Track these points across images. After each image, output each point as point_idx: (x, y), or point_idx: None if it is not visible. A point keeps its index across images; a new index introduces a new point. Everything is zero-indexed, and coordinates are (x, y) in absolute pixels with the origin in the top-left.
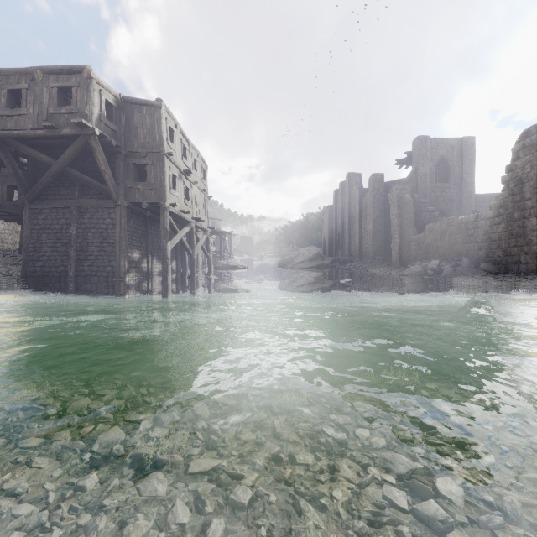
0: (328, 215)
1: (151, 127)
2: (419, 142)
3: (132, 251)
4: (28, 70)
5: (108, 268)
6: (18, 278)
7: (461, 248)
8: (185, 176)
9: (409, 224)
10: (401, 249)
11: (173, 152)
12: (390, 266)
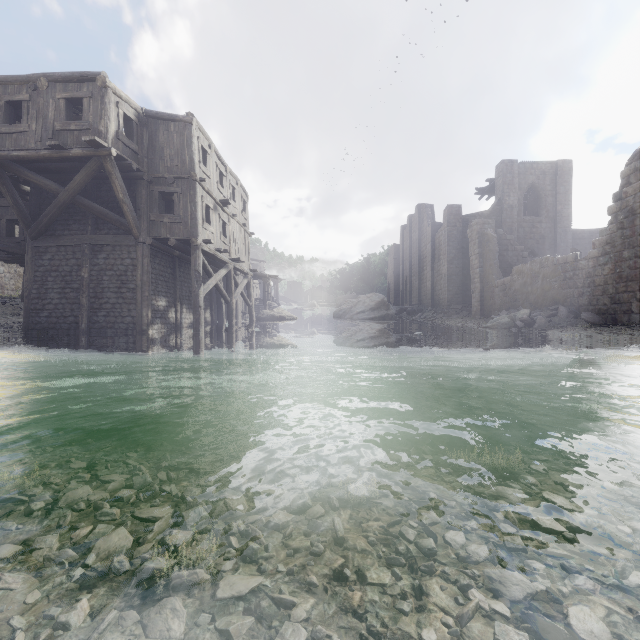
0: (393, 255)
1: (180, 148)
2: (503, 167)
3: (156, 298)
4: (29, 77)
5: (128, 319)
6: (18, 331)
7: (558, 295)
8: (222, 208)
9: (493, 266)
10: (483, 296)
11: (206, 178)
12: (469, 317)
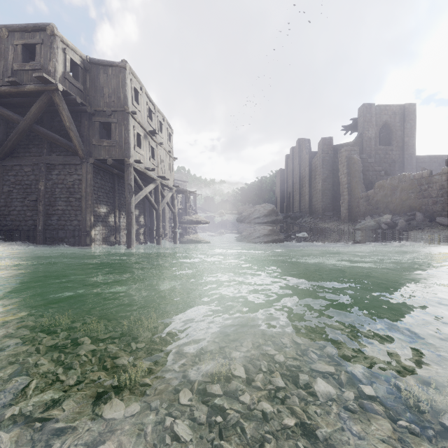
0: (280, 177)
1: (116, 87)
2: (364, 109)
3: (98, 206)
4: None
5: (75, 222)
6: None
7: (414, 203)
8: (151, 137)
9: (358, 182)
10: (350, 205)
11: (138, 112)
12: (339, 221)
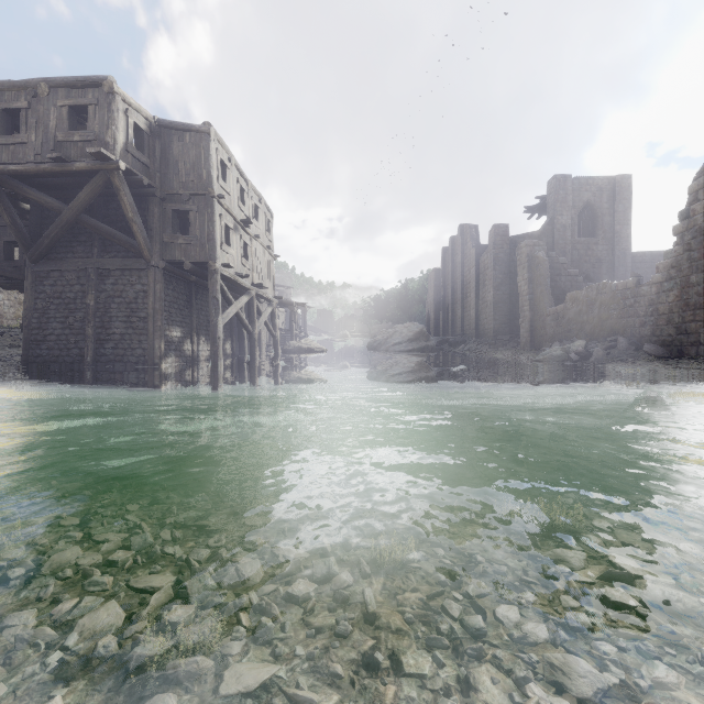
0: (433, 281)
1: (196, 161)
2: (556, 182)
3: (170, 328)
4: (28, 82)
5: (138, 352)
6: (16, 365)
7: (617, 324)
8: (243, 228)
9: (544, 292)
10: (533, 326)
11: (226, 194)
12: (518, 348)
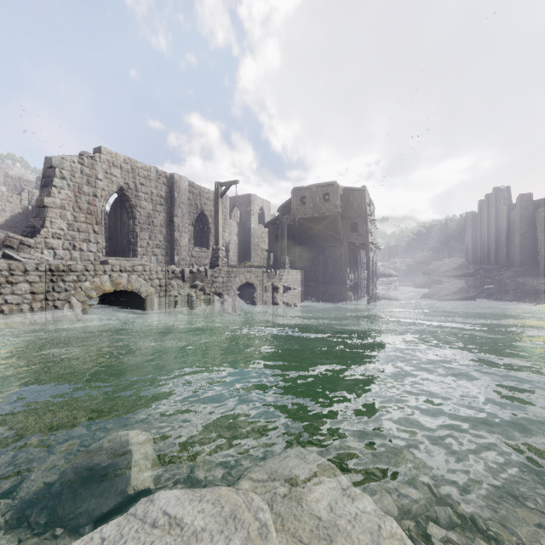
0: (471, 223)
1: (360, 202)
2: None
3: (347, 268)
4: (309, 187)
5: (338, 278)
6: None
7: None
8: (371, 222)
9: None
10: None
11: (368, 211)
12: (537, 275)
